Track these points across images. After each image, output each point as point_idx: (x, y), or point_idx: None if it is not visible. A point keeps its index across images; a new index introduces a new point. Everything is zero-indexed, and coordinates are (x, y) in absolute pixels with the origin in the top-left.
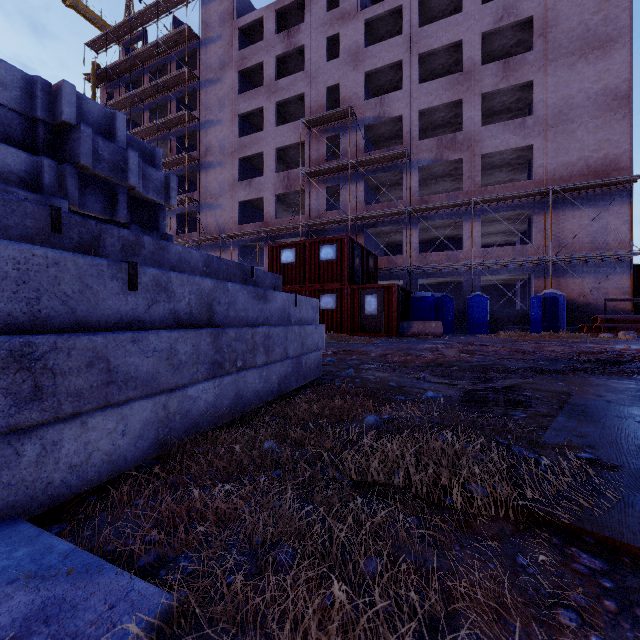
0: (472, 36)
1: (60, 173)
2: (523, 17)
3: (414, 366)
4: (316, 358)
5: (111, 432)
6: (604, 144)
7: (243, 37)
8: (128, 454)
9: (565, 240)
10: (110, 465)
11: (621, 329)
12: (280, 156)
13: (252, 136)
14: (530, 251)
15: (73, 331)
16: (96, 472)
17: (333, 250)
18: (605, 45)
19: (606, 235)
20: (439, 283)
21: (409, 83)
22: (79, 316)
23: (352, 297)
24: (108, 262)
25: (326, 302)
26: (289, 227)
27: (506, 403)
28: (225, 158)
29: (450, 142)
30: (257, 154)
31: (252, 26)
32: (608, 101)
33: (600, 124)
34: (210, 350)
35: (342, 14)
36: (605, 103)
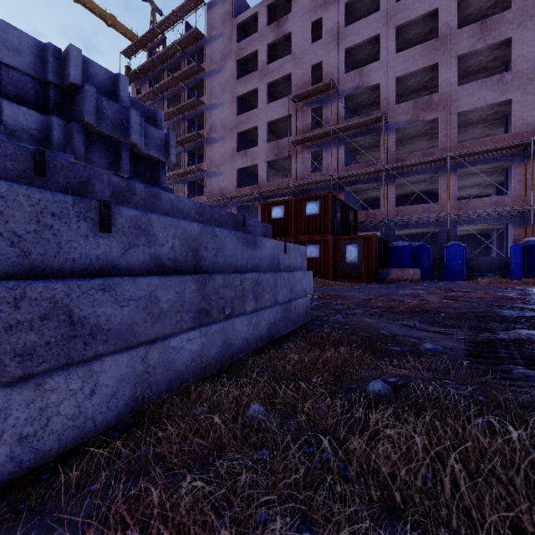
0: (448, 3)
1: (69, 131)
2: None
3: (399, 311)
4: (304, 303)
5: (76, 393)
6: None
7: (240, 32)
8: (98, 416)
9: None
10: (75, 430)
11: None
12: (271, 129)
13: (248, 113)
14: (509, 201)
15: (26, 277)
16: (56, 440)
17: (317, 206)
18: None
19: None
20: (414, 234)
21: (386, 54)
22: (35, 260)
23: (334, 247)
24: (74, 199)
25: (311, 251)
26: (278, 188)
27: (526, 361)
28: (226, 134)
29: (426, 103)
30: (252, 128)
31: (248, 22)
32: None
33: None
34: (195, 297)
35: (324, 0)
36: None
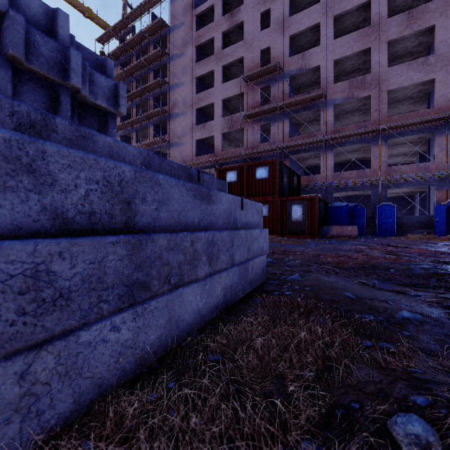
0: None
1: None
2: None
3: (349, 267)
4: (261, 262)
5: None
6: None
7: (199, 22)
8: None
9: None
10: None
11: None
12: (225, 105)
13: (205, 92)
14: (432, 167)
15: None
16: None
17: (266, 171)
18: None
19: None
20: (348, 196)
21: (325, 40)
22: None
23: (281, 207)
24: None
25: None
26: (232, 156)
27: None
28: (186, 109)
29: (360, 83)
30: (209, 105)
31: (205, 13)
32: None
33: None
34: (125, 266)
35: None
36: None
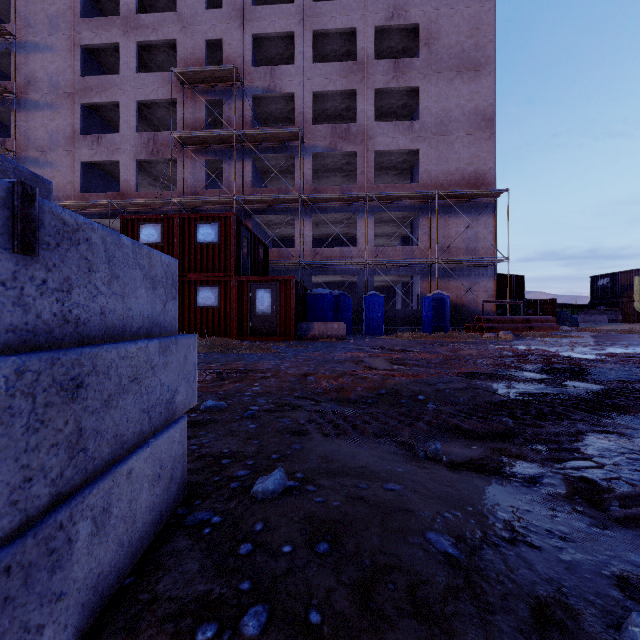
0: (365, 27)
1: None
2: (411, 22)
3: (359, 397)
4: (164, 455)
5: None
6: (475, 159)
7: None
8: None
9: (446, 244)
10: None
11: (498, 329)
12: (144, 114)
13: (102, 78)
14: (417, 253)
15: None
16: None
17: (215, 230)
18: (476, 69)
19: (477, 243)
20: (329, 282)
21: (302, 59)
22: None
23: (240, 291)
24: None
25: (205, 297)
26: (155, 202)
27: None
28: (59, 99)
29: (344, 132)
30: (109, 103)
31: None
32: (478, 120)
33: (472, 140)
34: None
35: None
36: (476, 122)
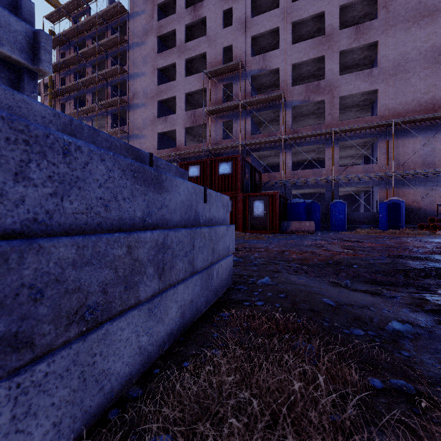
0: (332, 8)
1: None
2: None
3: (314, 264)
4: (228, 264)
5: None
6: (432, 88)
7: (161, 12)
8: None
9: (402, 160)
10: None
11: None
12: (188, 100)
13: (167, 84)
14: (376, 169)
15: None
16: None
17: (229, 166)
18: (433, 14)
19: (433, 156)
20: (304, 193)
21: (284, 44)
22: None
23: (244, 202)
24: None
25: None
26: (195, 151)
27: None
28: (147, 101)
29: (315, 87)
30: (171, 98)
31: (167, 3)
32: (435, 56)
33: (429, 73)
34: None
35: None
36: (433, 57)
